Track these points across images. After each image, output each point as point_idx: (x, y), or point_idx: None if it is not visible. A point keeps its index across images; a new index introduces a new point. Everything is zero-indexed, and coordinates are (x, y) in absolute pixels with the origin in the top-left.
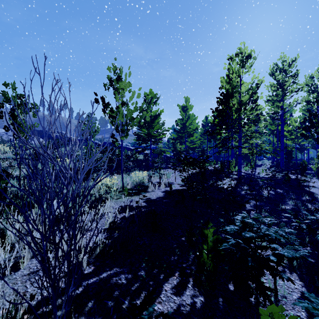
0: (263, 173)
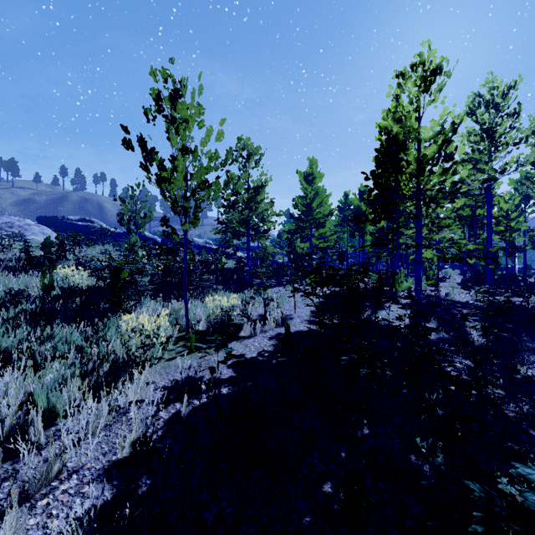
0: (454, 294)
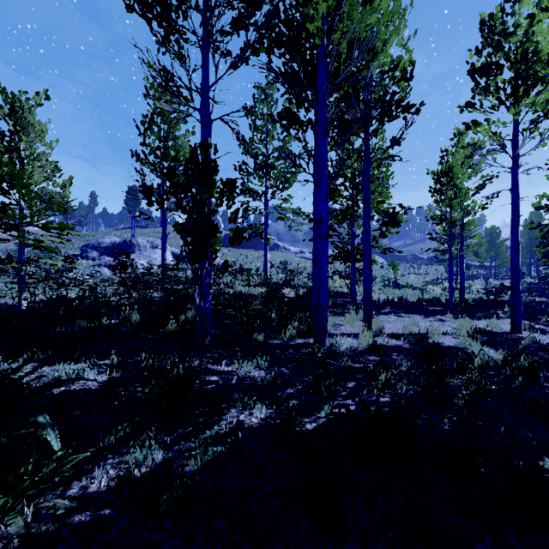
0: None
